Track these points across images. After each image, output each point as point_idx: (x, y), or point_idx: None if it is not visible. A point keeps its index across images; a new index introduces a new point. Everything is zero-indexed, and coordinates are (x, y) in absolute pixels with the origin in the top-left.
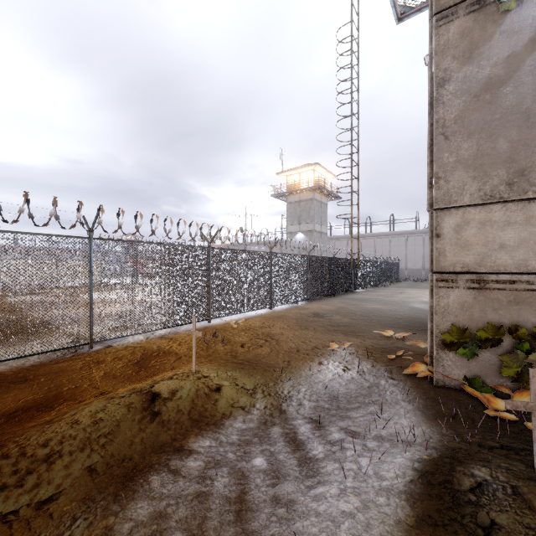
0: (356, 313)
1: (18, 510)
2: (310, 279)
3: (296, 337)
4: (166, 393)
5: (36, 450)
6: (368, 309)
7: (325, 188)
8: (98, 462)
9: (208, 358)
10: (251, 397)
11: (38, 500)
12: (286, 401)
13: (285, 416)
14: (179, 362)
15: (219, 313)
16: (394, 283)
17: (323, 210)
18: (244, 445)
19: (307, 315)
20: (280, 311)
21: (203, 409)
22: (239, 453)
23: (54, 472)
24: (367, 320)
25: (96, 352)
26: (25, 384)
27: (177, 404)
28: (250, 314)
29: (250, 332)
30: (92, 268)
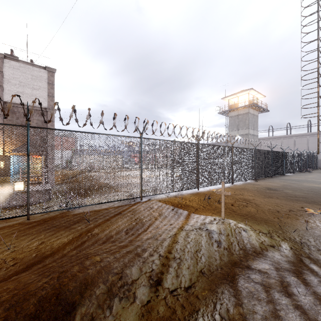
0: (302, 189)
1: (176, 290)
2: (256, 165)
3: (268, 202)
4: (218, 229)
5: (167, 254)
6: (310, 187)
7: (257, 105)
8: (204, 269)
9: (215, 210)
10: (272, 240)
11: (184, 286)
12: (304, 247)
13: (314, 258)
14: (198, 211)
15: (203, 184)
16: (314, 170)
17: (255, 120)
18: (300, 276)
19: (262, 188)
20: (240, 185)
21: (246, 244)
22: (301, 281)
23: (184, 270)
24: (316, 194)
25: (145, 202)
26: (122, 216)
27: (229, 238)
28: (220, 186)
29: (230, 197)
30: (142, 154)
